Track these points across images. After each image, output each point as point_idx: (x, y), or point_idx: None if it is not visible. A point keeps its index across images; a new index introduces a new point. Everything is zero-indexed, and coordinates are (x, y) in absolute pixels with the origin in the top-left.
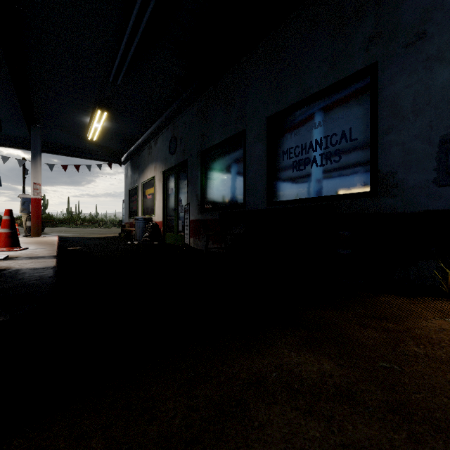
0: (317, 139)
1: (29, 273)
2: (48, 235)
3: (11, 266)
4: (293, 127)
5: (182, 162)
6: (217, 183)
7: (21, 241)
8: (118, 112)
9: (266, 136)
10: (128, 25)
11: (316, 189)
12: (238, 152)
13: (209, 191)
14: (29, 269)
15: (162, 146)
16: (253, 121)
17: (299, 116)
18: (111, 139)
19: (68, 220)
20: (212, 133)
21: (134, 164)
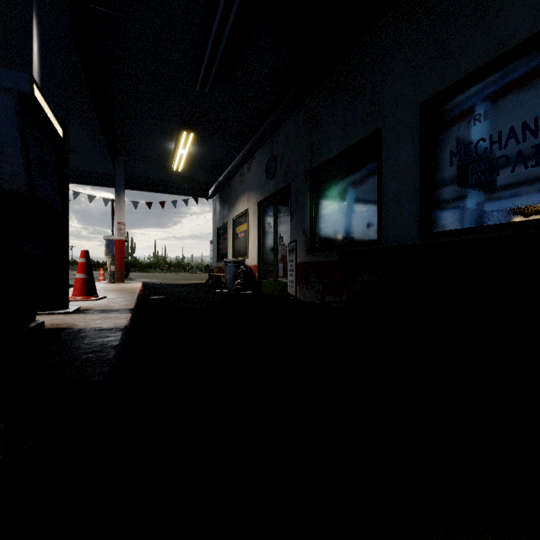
0: (526, 121)
1: (89, 338)
2: (132, 281)
3: (75, 324)
4: (472, 110)
5: (283, 188)
6: (334, 211)
7: (103, 288)
8: (206, 132)
9: (418, 132)
10: (219, 4)
11: (523, 207)
12: (367, 164)
13: (322, 223)
14: (93, 330)
15: (257, 171)
16: (395, 114)
17: (486, 89)
18: (198, 168)
19: (154, 264)
20: (327, 143)
21: (223, 197)
